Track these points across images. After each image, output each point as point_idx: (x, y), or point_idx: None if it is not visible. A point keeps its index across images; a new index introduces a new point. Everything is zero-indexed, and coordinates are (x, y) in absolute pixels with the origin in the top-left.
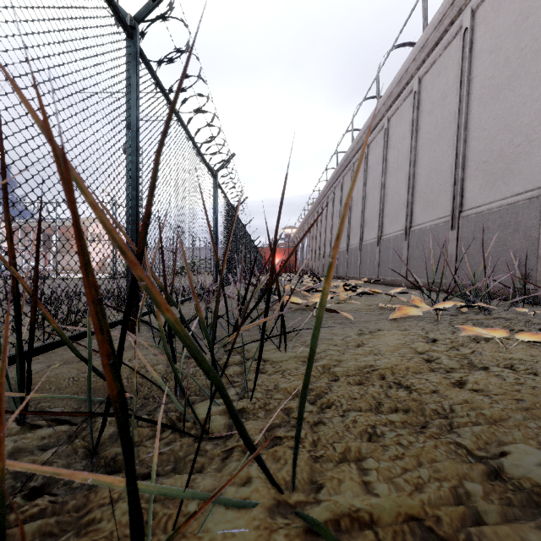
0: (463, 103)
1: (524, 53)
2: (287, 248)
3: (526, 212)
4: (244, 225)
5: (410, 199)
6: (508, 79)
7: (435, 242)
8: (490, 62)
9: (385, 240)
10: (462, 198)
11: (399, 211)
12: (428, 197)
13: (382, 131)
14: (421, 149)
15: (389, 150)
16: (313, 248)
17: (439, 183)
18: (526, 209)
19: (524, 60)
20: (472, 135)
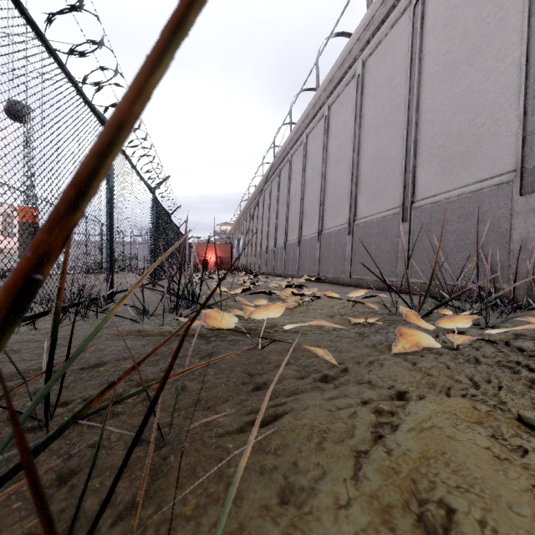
0: (415, 83)
1: (487, 22)
2: (223, 244)
3: (493, 200)
4: (169, 213)
5: (354, 190)
6: (467, 52)
7: (383, 236)
8: (445, 36)
9: (326, 235)
10: (414, 187)
11: (341, 204)
12: (375, 187)
13: (322, 120)
14: (365, 136)
15: (330, 139)
16: (249, 244)
17: (386, 172)
18: (493, 196)
19: (487, 30)
20: (425, 118)
